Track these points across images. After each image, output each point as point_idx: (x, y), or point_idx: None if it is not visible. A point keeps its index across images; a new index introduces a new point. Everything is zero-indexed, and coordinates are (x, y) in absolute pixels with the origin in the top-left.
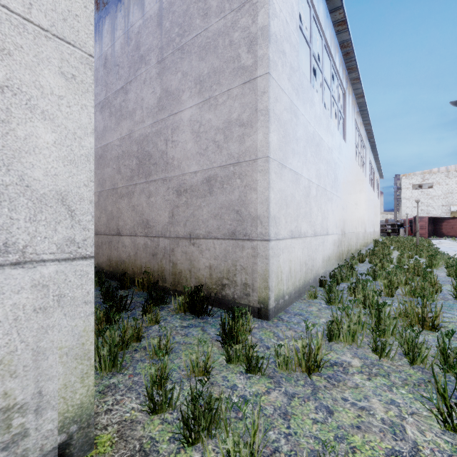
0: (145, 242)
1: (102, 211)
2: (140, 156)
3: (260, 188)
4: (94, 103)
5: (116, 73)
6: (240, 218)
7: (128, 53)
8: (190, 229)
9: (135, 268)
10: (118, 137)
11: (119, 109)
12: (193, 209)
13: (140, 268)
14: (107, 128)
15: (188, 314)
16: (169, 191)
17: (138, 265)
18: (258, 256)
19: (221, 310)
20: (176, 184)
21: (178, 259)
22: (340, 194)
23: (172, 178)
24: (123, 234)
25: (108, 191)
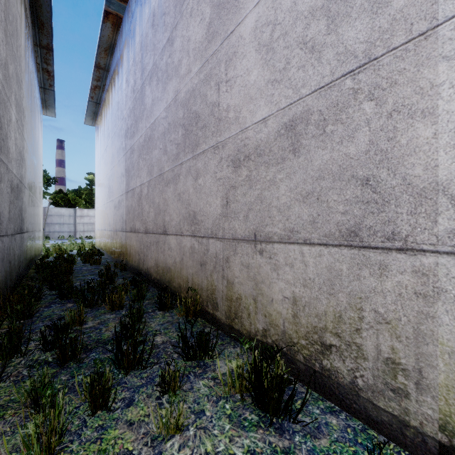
0: (191, 244)
1: (150, 205)
2: (186, 123)
3: (452, 104)
4: (144, 77)
5: (163, 26)
6: (375, 196)
7: None
8: (254, 225)
9: (180, 280)
10: (164, 106)
11: (165, 70)
12: (261, 188)
13: (186, 280)
14: (154, 100)
15: (249, 402)
16: (222, 164)
17: (184, 276)
18: (442, 298)
19: (320, 403)
20: (232, 150)
21: (236, 276)
22: None
23: (226, 142)
24: (168, 233)
25: (156, 178)
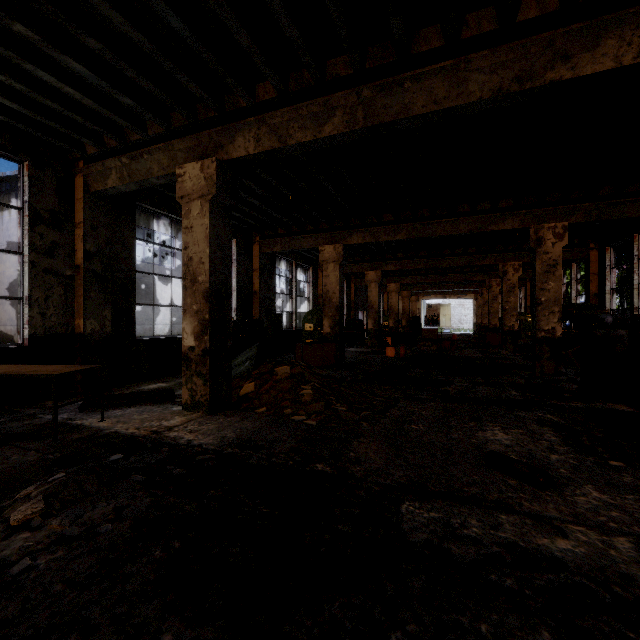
0: (11, 328)
1: None
2: (9, 285)
3: None
4: None
5: None
6: None
7: (3, 230)
8: None
9: (6, 342)
10: None
11: None
12: None
13: (9, 341)
14: None
15: None
16: None
17: (8, 340)
18: None
19: None
20: None
21: None
22: (160, 301)
23: None
24: (0, 325)
25: None
